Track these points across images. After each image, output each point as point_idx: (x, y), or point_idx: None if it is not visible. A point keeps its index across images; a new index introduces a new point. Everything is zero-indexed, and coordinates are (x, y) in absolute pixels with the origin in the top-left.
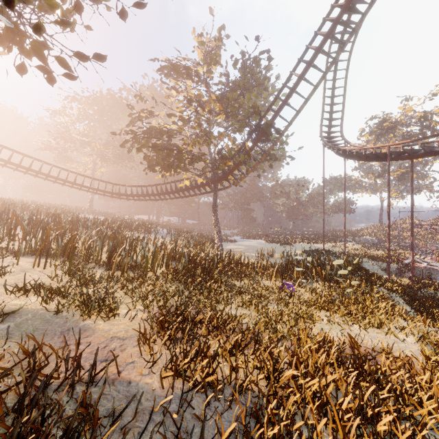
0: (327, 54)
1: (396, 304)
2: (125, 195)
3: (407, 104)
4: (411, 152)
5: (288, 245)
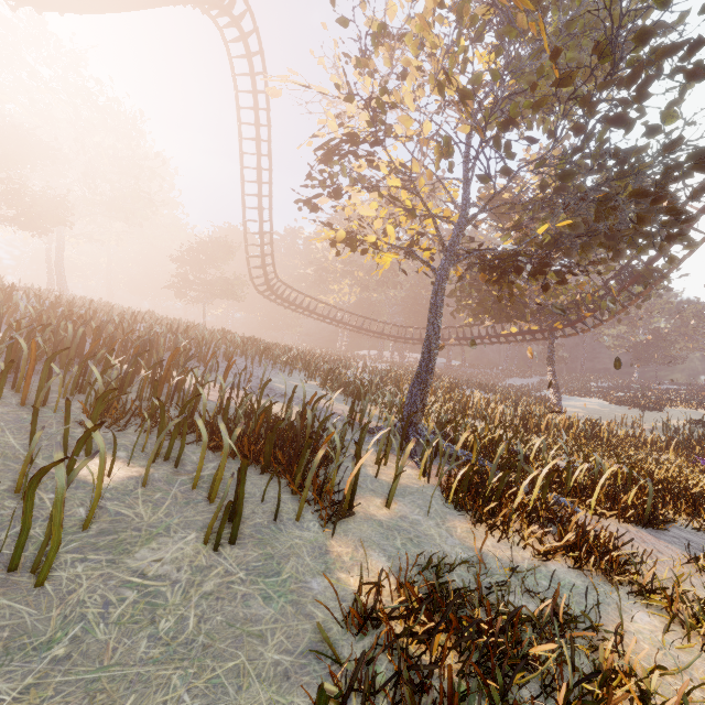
0: None
1: None
2: (413, 340)
3: None
4: None
5: (653, 411)
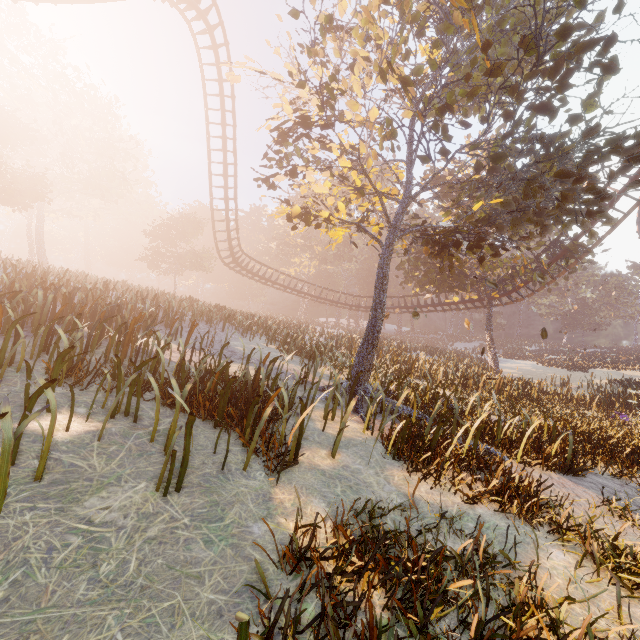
0: None
1: None
2: (366, 308)
3: None
4: None
5: (580, 371)
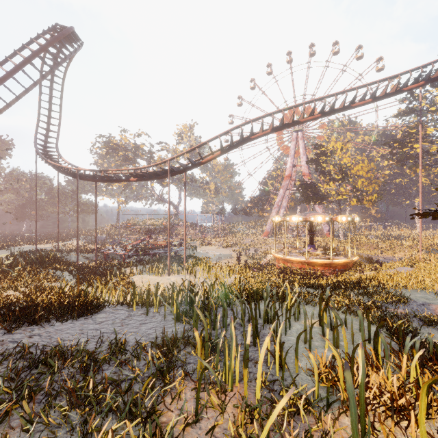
0: (19, 83)
1: (61, 277)
2: None
3: (124, 135)
4: (92, 177)
5: None
